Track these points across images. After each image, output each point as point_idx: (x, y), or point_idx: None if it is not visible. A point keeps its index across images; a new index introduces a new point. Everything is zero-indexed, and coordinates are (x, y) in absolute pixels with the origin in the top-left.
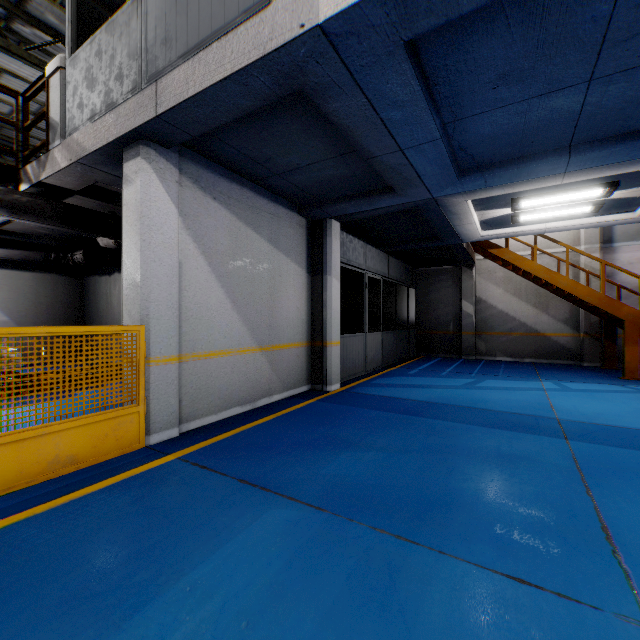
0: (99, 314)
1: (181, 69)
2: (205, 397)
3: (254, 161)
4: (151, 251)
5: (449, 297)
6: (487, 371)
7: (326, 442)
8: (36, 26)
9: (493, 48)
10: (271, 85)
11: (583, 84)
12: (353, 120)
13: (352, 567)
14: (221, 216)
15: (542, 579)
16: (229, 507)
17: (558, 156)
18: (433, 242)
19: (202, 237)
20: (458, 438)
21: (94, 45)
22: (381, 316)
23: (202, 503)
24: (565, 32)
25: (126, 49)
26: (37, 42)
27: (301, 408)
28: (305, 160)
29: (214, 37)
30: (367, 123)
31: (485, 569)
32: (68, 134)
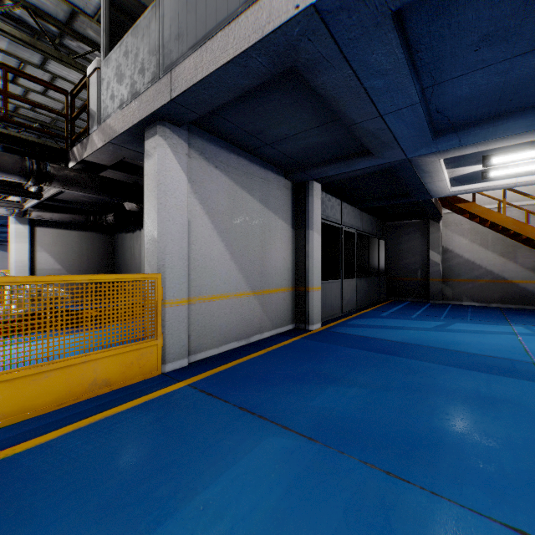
0: (125, 263)
1: (191, 58)
2: (209, 333)
3: (249, 134)
4: (166, 212)
5: (417, 247)
6: (455, 315)
7: (312, 376)
8: (80, 39)
9: (479, 10)
10: (267, 65)
11: None
12: (338, 91)
13: (347, 500)
14: (221, 181)
15: None
16: (232, 432)
17: None
18: (404, 199)
19: (206, 200)
20: (435, 378)
21: (122, 47)
22: (355, 265)
23: (209, 427)
24: None
25: (147, 47)
26: (80, 52)
27: (288, 344)
28: (292, 130)
29: (218, 28)
30: (351, 93)
31: (481, 515)
32: (103, 120)
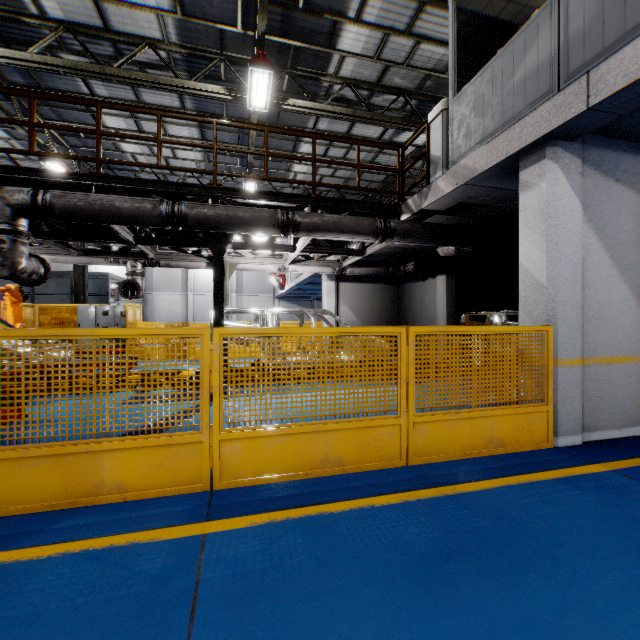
0: (413, 315)
1: (637, 42)
2: (605, 407)
3: None
4: (557, 251)
5: None
6: None
7: None
8: (386, 92)
9: None
10: None
11: None
12: None
13: None
14: (622, 199)
15: None
16: None
17: None
18: None
19: (602, 227)
20: None
21: (485, 75)
22: None
23: None
24: None
25: (532, 60)
26: (383, 105)
27: None
28: None
29: None
30: None
31: None
32: (452, 163)
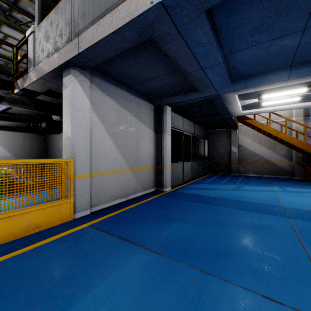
0: (54, 153)
1: (90, 29)
2: (103, 194)
3: (127, 76)
4: (76, 121)
5: (225, 144)
6: (244, 181)
7: (164, 218)
8: (23, 13)
9: (252, 13)
10: (136, 35)
11: (300, 31)
12: (178, 53)
13: (178, 288)
14: (111, 104)
15: (283, 298)
16: (114, 252)
17: (284, 71)
18: (217, 116)
19: (102, 114)
20: (232, 216)
21: (49, 20)
22: (191, 153)
23: (100, 250)
24: (292, 2)
25: (64, 21)
26: (24, 21)
27: (151, 200)
28: (153, 75)
29: (107, 12)
30: (185, 55)
31: (251, 291)
32: (36, 64)
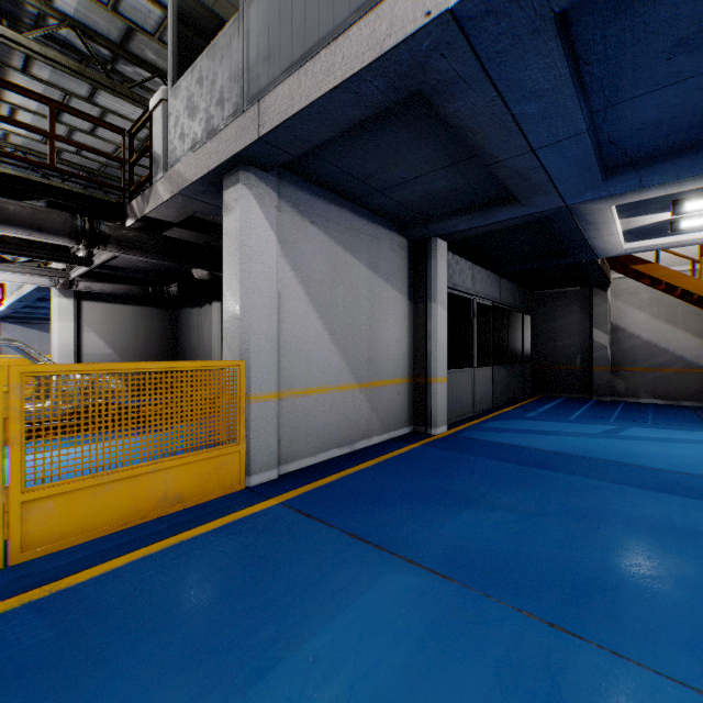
0: (191, 346)
1: (285, 84)
2: (303, 437)
3: (355, 178)
4: (251, 282)
5: (575, 325)
6: (630, 416)
7: (441, 496)
8: (137, 63)
9: (674, 6)
10: (385, 89)
11: None
12: (477, 120)
13: (500, 658)
14: (319, 241)
15: None
16: (342, 565)
17: None
18: (558, 259)
19: (300, 265)
20: (608, 501)
21: (195, 72)
22: (491, 348)
23: (312, 557)
24: None
25: (227, 72)
26: (137, 79)
27: (405, 453)
28: (412, 172)
29: (322, 44)
30: (494, 122)
31: (684, 686)
32: (170, 166)
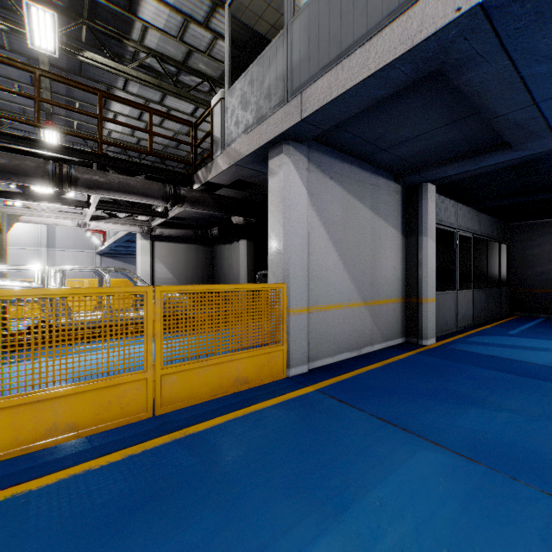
0: (223, 273)
1: (324, 78)
2: (324, 342)
3: (366, 141)
4: (290, 225)
5: None
6: None
7: (446, 395)
8: (192, 74)
9: None
10: (409, 72)
11: None
12: (485, 85)
13: (540, 528)
14: (335, 192)
15: None
16: (380, 440)
17: None
18: (541, 194)
19: (322, 211)
20: None
21: (247, 77)
22: (472, 274)
23: (354, 432)
24: None
25: (274, 73)
26: (191, 84)
27: (404, 359)
28: (415, 132)
29: (356, 44)
30: (501, 84)
31: None
32: (227, 145)
